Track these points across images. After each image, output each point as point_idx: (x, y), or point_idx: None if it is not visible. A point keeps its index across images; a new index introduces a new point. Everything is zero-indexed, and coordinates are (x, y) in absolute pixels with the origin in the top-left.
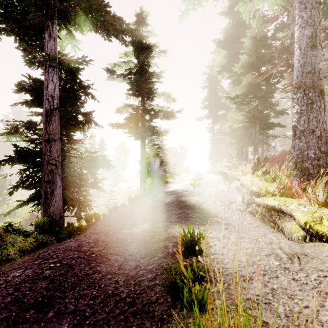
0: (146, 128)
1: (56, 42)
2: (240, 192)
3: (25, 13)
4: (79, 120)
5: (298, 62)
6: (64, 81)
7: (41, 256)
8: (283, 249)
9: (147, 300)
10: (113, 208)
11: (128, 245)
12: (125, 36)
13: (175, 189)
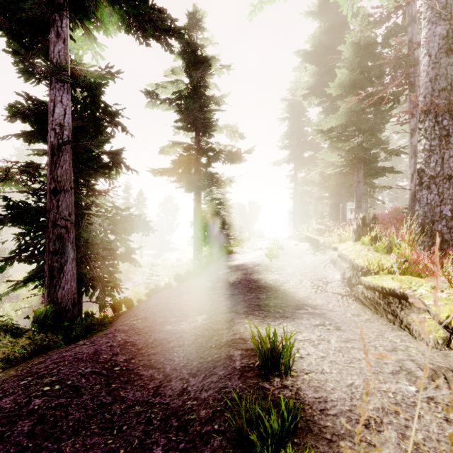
0: (202, 176)
1: (66, 45)
2: (337, 267)
3: (20, 1)
4: (104, 162)
5: (425, 75)
6: (81, 105)
7: (34, 370)
8: (415, 360)
9: None
10: (152, 290)
11: (172, 352)
12: (171, 39)
13: (242, 263)
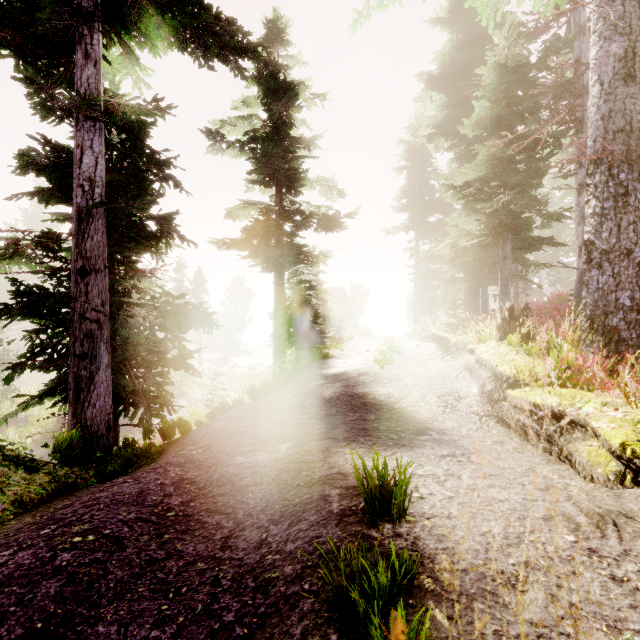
0: (286, 249)
1: (98, 70)
2: (474, 376)
3: (35, 8)
4: (149, 231)
5: (596, 111)
6: (118, 152)
7: (58, 516)
8: (577, 502)
9: (281, 635)
10: (217, 409)
11: (246, 492)
12: (242, 59)
13: (342, 371)
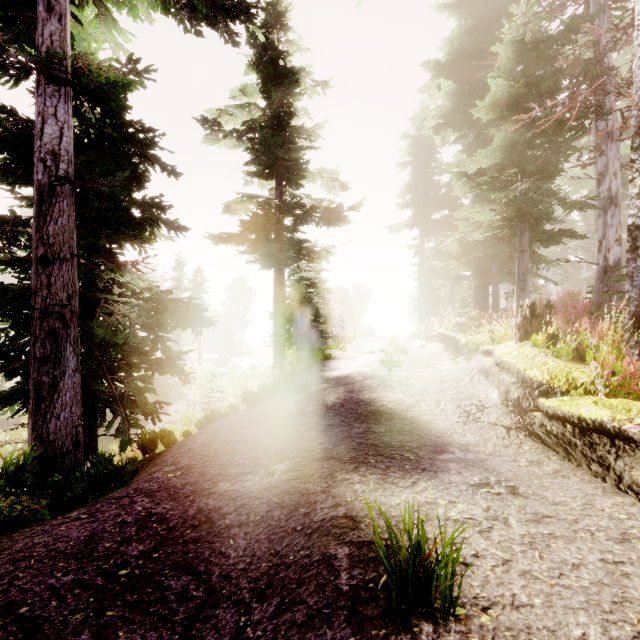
0: (286, 244)
1: (64, 25)
2: (491, 380)
3: None
4: (131, 219)
5: None
6: (95, 128)
7: None
8: None
9: None
10: (206, 418)
11: (226, 536)
12: (234, 22)
13: (346, 374)
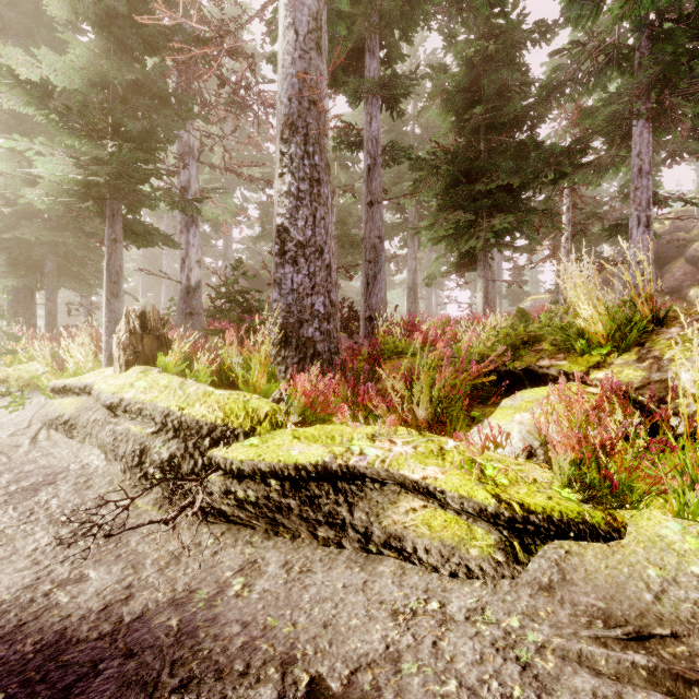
0: None
1: None
2: (81, 436)
3: None
4: None
5: (291, 62)
6: None
7: None
8: (587, 662)
9: None
10: None
11: None
12: None
13: None
